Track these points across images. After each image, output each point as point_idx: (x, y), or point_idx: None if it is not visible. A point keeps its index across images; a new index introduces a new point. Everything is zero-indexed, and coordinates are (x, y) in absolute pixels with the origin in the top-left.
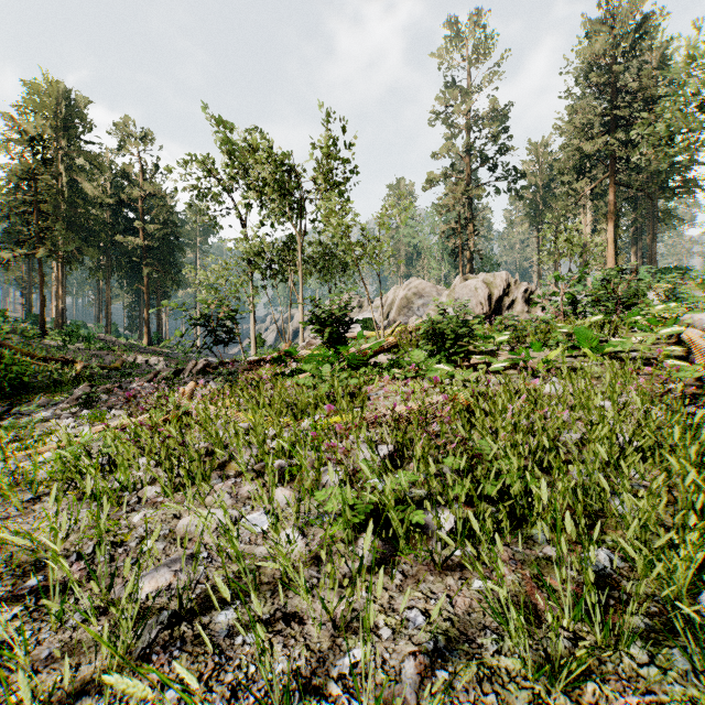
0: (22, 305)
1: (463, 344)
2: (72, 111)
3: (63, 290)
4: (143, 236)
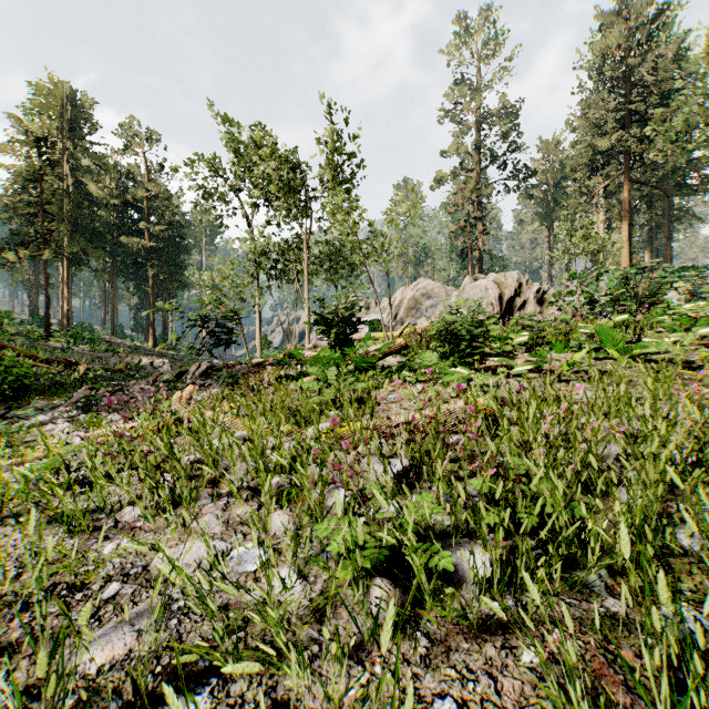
0: (29, 307)
1: (478, 345)
2: (77, 112)
3: (69, 292)
4: (149, 237)
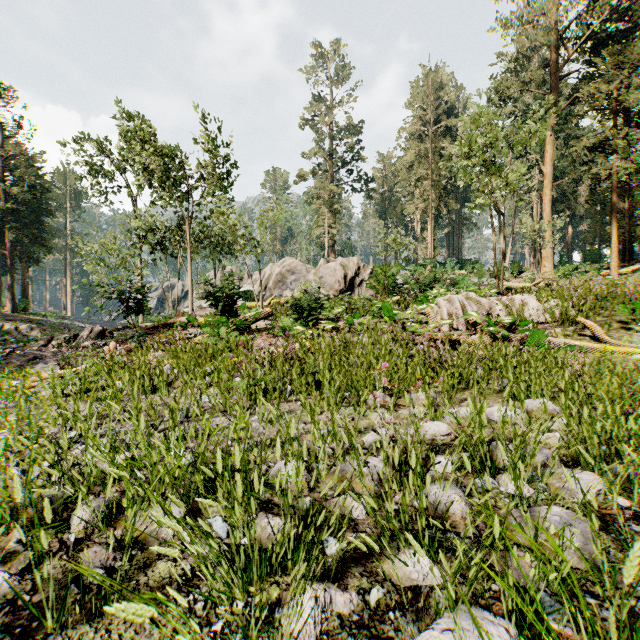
0: None
1: (315, 314)
2: None
3: None
4: (7, 198)
